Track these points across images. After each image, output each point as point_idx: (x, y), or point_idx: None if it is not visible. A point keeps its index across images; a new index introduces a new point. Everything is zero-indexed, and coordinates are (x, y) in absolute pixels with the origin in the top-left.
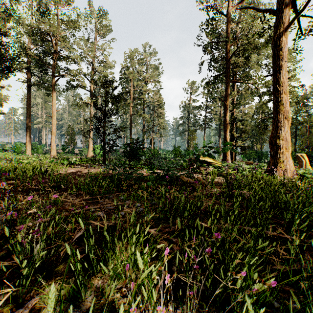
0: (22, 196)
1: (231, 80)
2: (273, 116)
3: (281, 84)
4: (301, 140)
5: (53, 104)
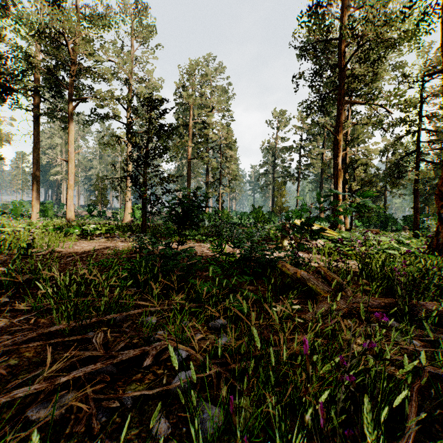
0: None
1: (345, 101)
2: None
3: None
4: None
5: (69, 143)
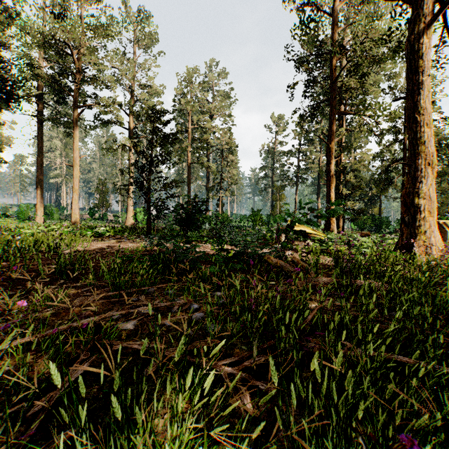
0: (5, 289)
1: (337, 111)
2: (408, 162)
3: (422, 112)
4: (440, 200)
5: (74, 148)
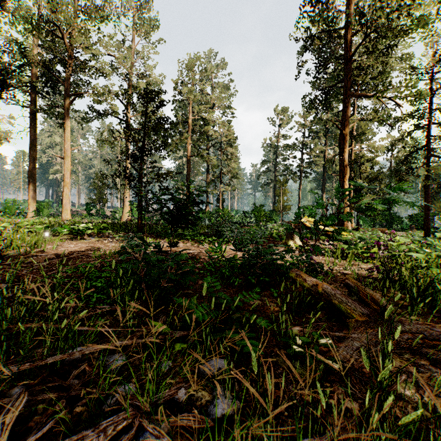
0: None
1: (352, 93)
2: None
3: None
4: None
5: (65, 139)
